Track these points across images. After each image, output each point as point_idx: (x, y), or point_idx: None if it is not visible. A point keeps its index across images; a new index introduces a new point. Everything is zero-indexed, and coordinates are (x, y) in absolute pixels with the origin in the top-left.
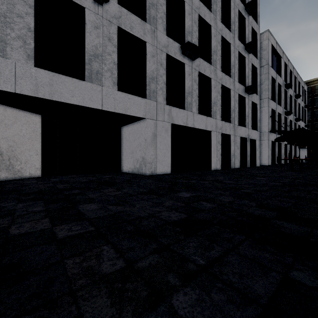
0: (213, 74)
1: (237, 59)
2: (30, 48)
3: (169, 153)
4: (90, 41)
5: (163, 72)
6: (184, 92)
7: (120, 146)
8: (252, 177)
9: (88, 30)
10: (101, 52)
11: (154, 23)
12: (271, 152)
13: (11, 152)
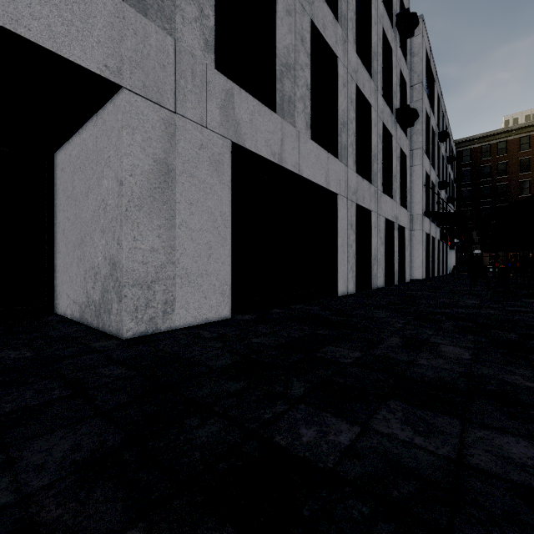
0: (342, 49)
1: (380, 43)
2: None
3: (225, 245)
4: None
5: None
6: (274, 57)
7: (53, 223)
8: (533, 332)
9: None
10: None
11: None
12: (425, 253)
13: None
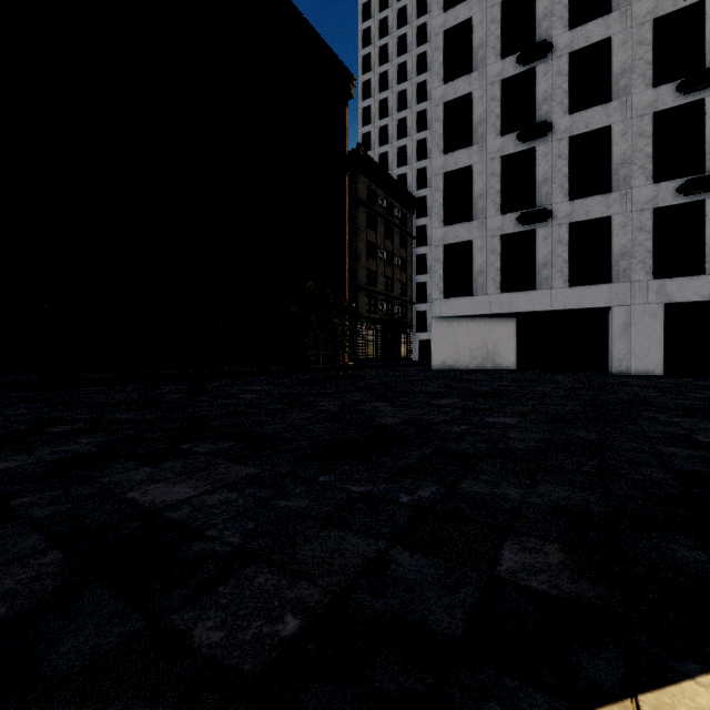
0: None
1: None
2: (497, 282)
3: (658, 346)
4: (539, 254)
5: (645, 238)
6: (704, 245)
7: (607, 339)
8: None
9: (538, 245)
10: (550, 258)
11: (625, 183)
12: None
13: (494, 350)
